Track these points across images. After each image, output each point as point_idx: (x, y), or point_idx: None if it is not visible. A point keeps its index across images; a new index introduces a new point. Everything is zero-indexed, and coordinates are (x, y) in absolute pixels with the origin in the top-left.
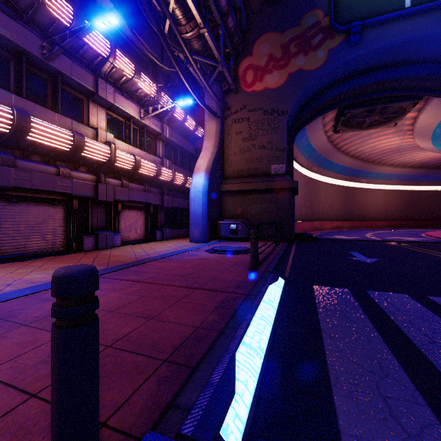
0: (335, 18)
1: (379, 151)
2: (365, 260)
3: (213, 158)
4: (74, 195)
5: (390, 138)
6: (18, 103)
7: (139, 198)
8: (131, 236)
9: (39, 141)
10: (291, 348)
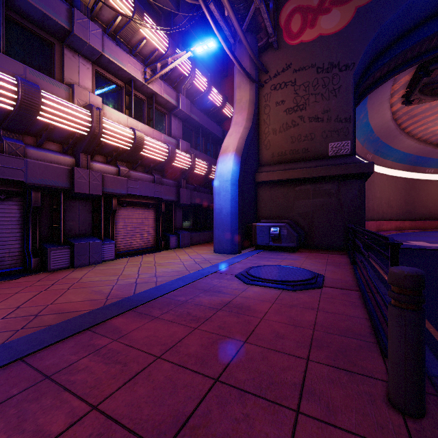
0: None
1: None
2: None
3: (246, 134)
4: (30, 184)
5: None
6: None
7: (144, 192)
8: (134, 242)
9: None
10: None
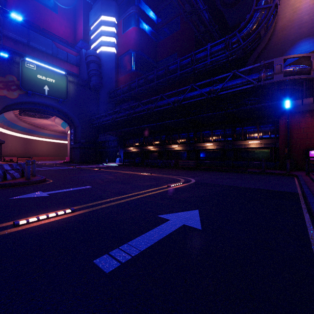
0: (22, 85)
1: (43, 123)
2: None
3: None
4: None
5: (47, 121)
6: None
7: None
8: None
9: None
10: None
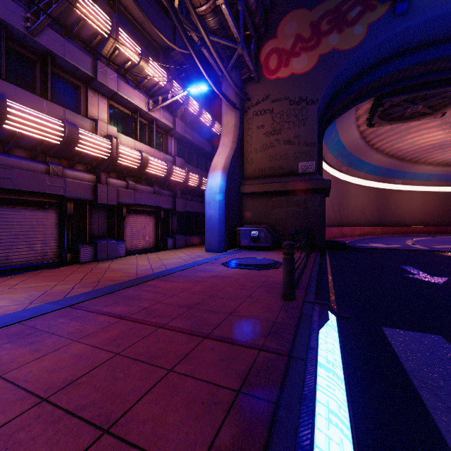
0: None
1: (418, 148)
2: (431, 280)
3: (232, 155)
4: (68, 197)
5: (433, 132)
6: None
7: (147, 201)
8: (138, 244)
9: (20, 131)
10: None
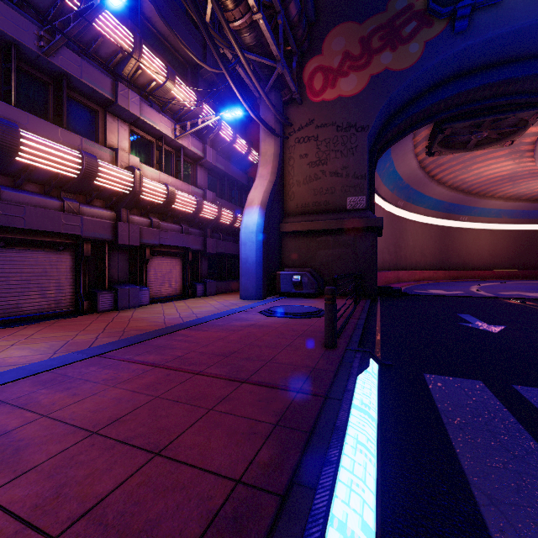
0: None
1: (485, 179)
2: (487, 328)
3: (271, 188)
4: (85, 237)
5: (501, 162)
6: (4, 111)
7: (174, 242)
8: (163, 290)
9: (34, 164)
10: (423, 535)
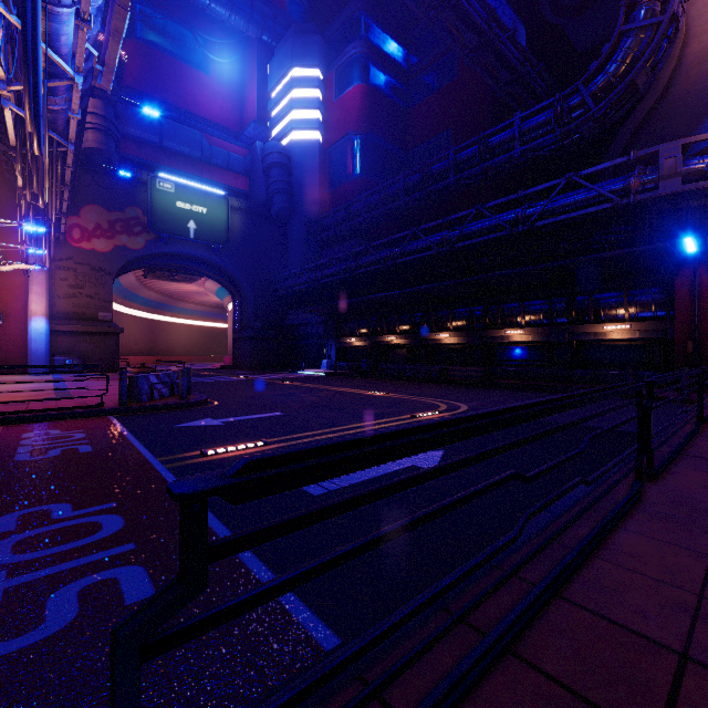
0: (152, 224)
1: (182, 291)
2: None
3: (49, 304)
4: None
5: (190, 285)
6: None
7: None
8: None
9: None
10: None
